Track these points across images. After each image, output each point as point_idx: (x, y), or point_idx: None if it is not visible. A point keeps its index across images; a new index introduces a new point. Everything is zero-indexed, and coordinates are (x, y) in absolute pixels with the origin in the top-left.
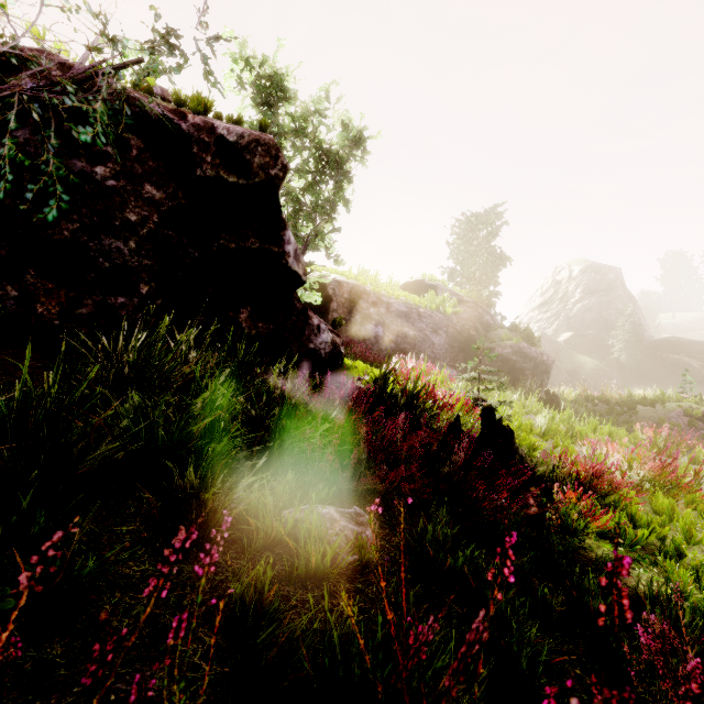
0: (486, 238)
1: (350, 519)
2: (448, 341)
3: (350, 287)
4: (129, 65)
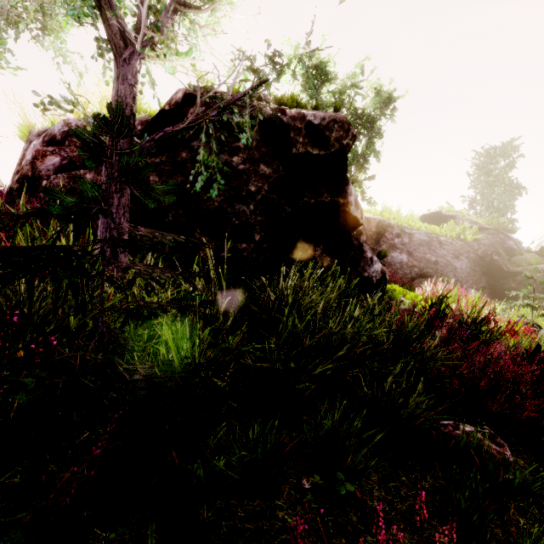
0: (506, 168)
1: (488, 439)
2: (469, 265)
3: (376, 222)
4: (259, 85)
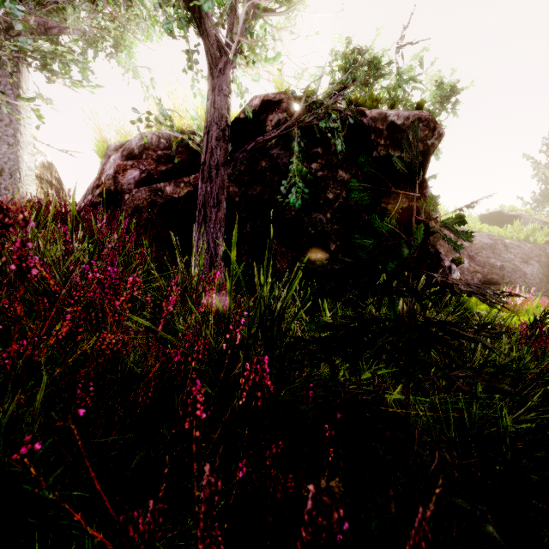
0: None
1: None
2: (541, 271)
3: None
4: (347, 86)
